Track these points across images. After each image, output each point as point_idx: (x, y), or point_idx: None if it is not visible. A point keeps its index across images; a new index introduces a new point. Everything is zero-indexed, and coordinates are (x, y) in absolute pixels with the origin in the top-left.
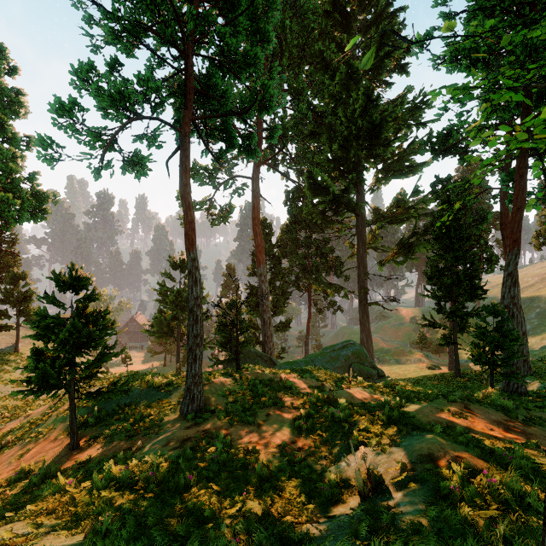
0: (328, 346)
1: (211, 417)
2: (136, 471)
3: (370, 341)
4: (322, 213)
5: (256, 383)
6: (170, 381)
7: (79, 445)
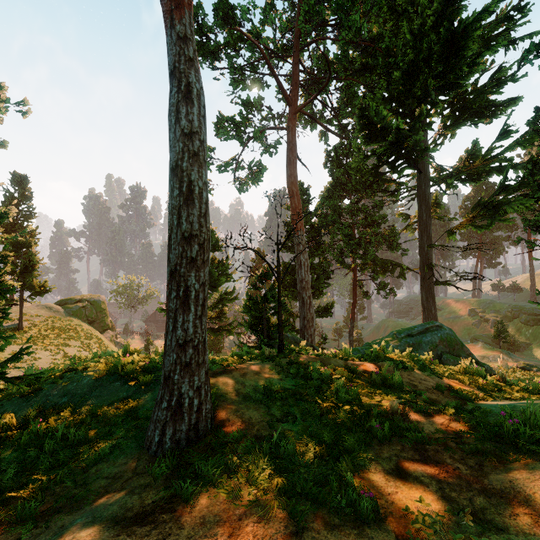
0: (402, 330)
1: (224, 471)
2: None
3: None
4: (374, 169)
5: (324, 375)
6: (151, 364)
7: None
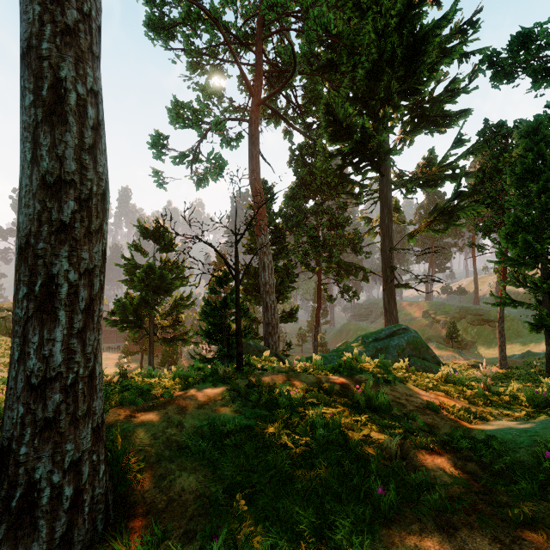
0: (369, 334)
1: None
2: None
3: None
4: (339, 170)
5: (295, 400)
6: None
7: None
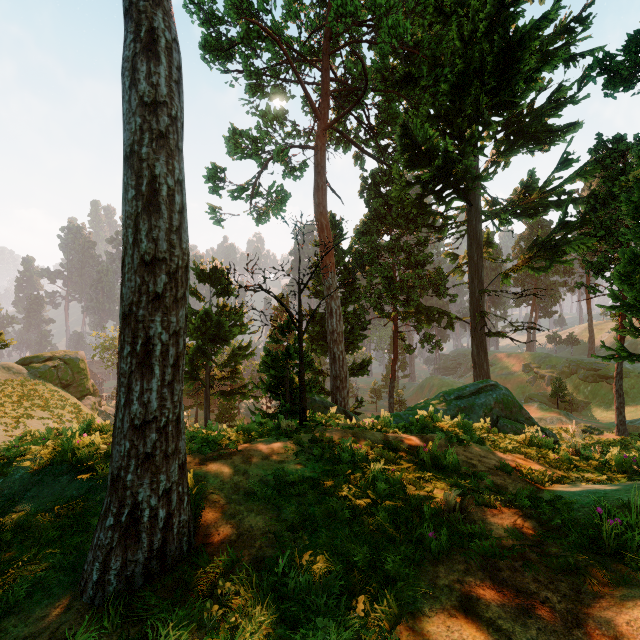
0: (451, 390)
1: (197, 630)
2: None
3: None
4: (418, 200)
5: (358, 456)
6: None
7: None
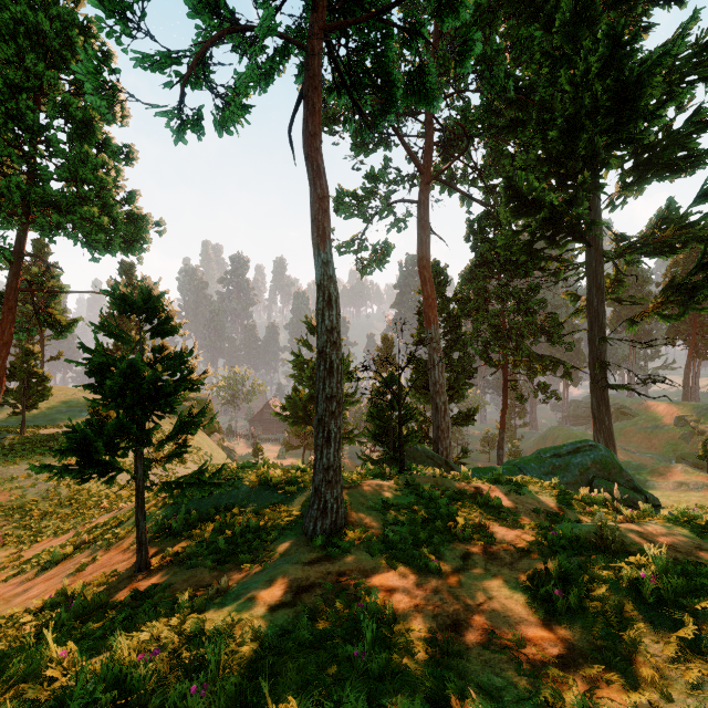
0: (548, 448)
1: (354, 547)
2: (183, 657)
3: (612, 448)
4: (527, 245)
5: (434, 494)
6: (292, 478)
7: (149, 565)
